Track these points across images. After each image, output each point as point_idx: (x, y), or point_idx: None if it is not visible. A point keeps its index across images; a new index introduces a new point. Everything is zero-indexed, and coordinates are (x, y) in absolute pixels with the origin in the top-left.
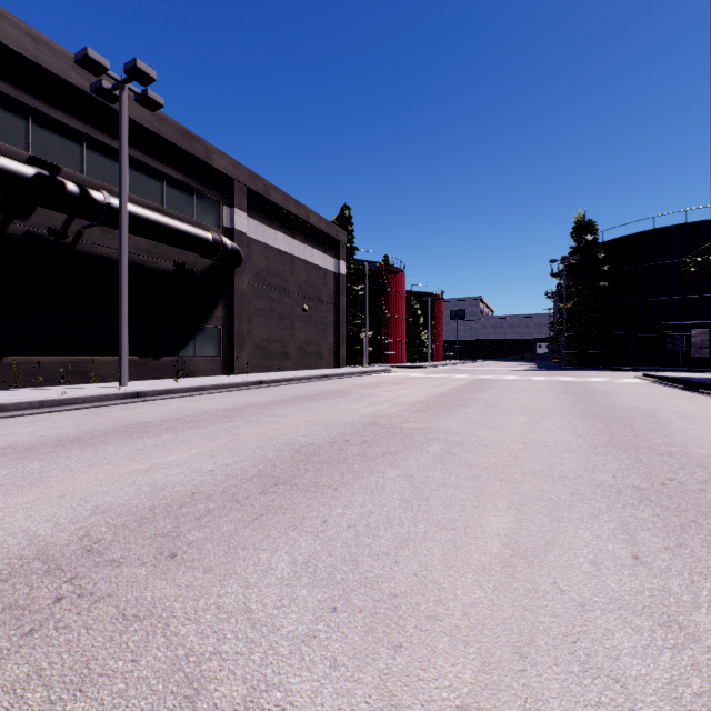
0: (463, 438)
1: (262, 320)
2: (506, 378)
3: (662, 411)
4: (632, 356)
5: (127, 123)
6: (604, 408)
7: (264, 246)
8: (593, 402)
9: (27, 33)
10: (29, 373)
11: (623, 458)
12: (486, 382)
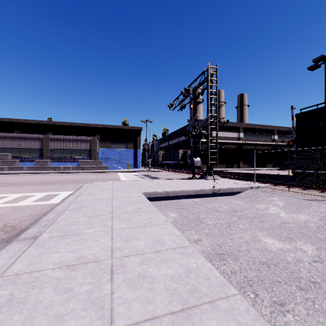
0: None
1: None
2: None
3: None
4: None
5: None
6: None
7: None
8: None
9: (282, 127)
10: None
11: None
12: None
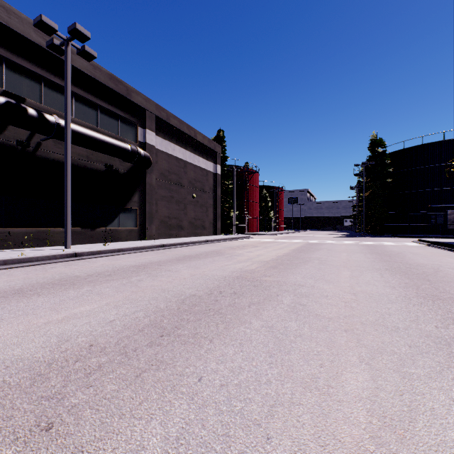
0: (308, 290)
1: (165, 204)
2: (327, 242)
3: (444, 267)
4: (409, 227)
5: (70, 68)
6: (402, 264)
7: (167, 154)
8: (393, 260)
9: (1, 6)
10: (3, 240)
11: (436, 308)
12: (314, 245)
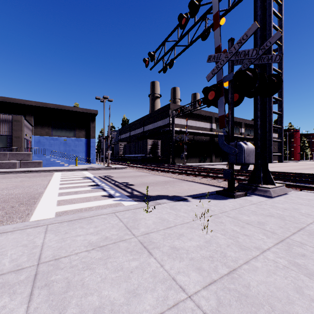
0: None
1: None
2: None
3: None
4: None
5: None
6: None
7: None
8: None
9: (248, 121)
10: None
11: None
12: None
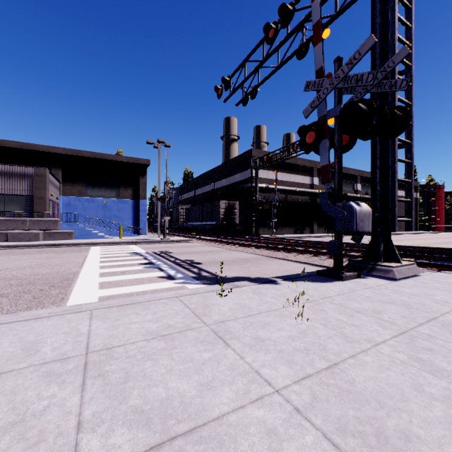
0: None
1: None
2: None
3: None
4: None
5: None
6: None
7: None
8: None
9: (366, 173)
10: None
11: None
12: None
